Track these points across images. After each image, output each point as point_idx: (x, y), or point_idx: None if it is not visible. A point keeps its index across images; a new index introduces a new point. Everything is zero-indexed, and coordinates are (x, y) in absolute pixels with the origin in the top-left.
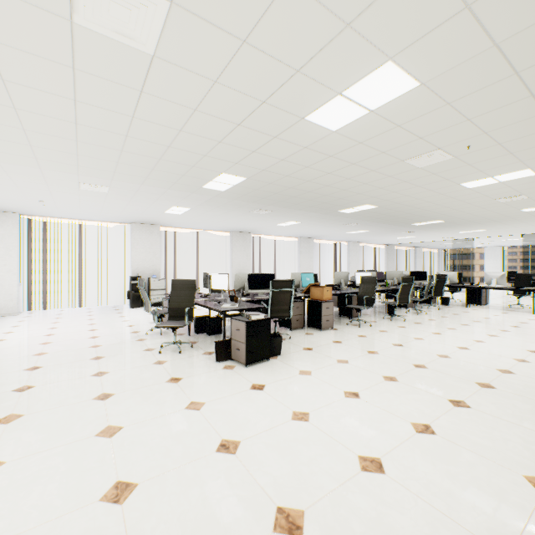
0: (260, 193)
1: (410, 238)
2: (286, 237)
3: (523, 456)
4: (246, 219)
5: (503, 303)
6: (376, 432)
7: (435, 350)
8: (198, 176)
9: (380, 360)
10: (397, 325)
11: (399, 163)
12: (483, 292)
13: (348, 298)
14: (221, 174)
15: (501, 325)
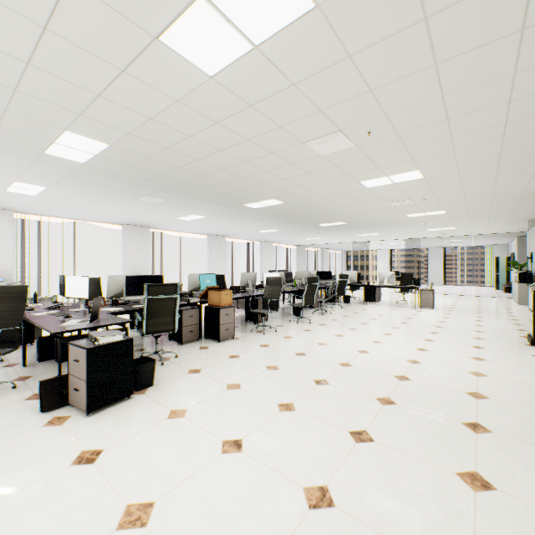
0: (140, 172)
1: (317, 239)
2: (194, 234)
3: (438, 524)
4: (136, 208)
5: (392, 300)
6: (252, 525)
7: (337, 357)
8: (26, 132)
9: (279, 379)
10: (303, 328)
11: (301, 146)
12: (377, 290)
13: (254, 301)
14: (64, 132)
15: (393, 322)
